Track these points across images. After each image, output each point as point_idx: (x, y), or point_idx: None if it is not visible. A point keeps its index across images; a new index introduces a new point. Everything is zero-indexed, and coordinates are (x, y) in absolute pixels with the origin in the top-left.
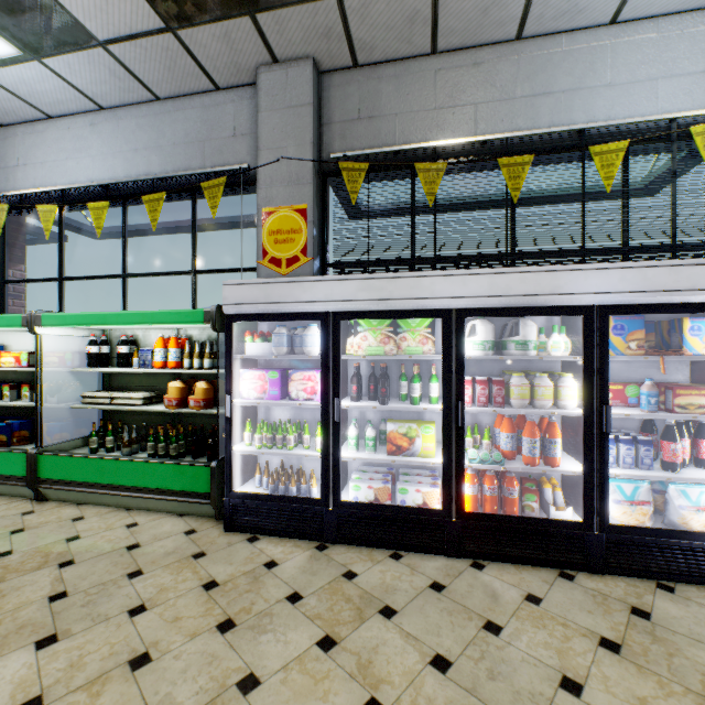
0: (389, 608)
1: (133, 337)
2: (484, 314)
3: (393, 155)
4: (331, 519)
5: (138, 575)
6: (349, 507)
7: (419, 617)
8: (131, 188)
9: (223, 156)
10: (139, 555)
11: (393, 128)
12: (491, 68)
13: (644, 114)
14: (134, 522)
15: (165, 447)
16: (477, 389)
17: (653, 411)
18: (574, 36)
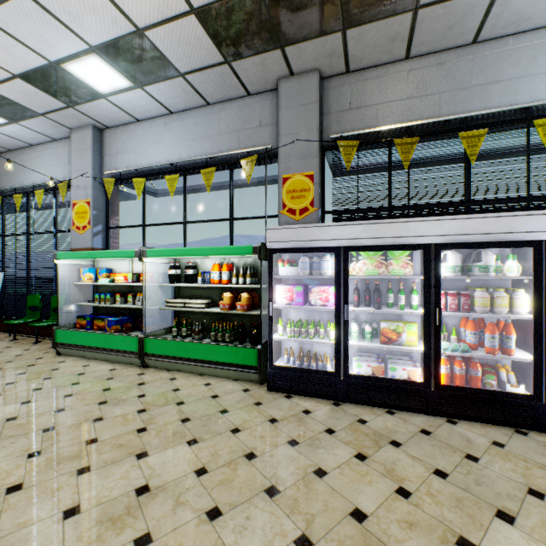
0: (395, 441)
1: (194, 263)
2: (455, 247)
3: (375, 133)
4: (342, 386)
5: (226, 412)
6: (355, 378)
7: (417, 448)
8: (190, 165)
9: (252, 140)
10: (221, 401)
11: (375, 114)
12: (452, 66)
13: None
14: (208, 383)
15: (222, 336)
16: (449, 299)
17: None
18: (519, 37)
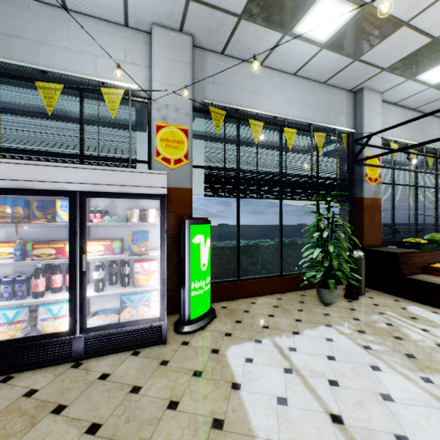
0: None
1: None
2: None
3: None
4: None
5: None
6: None
7: None
8: None
9: None
10: None
11: None
12: None
13: (88, 74)
14: None
15: None
16: None
17: (19, 260)
18: (40, 6)
